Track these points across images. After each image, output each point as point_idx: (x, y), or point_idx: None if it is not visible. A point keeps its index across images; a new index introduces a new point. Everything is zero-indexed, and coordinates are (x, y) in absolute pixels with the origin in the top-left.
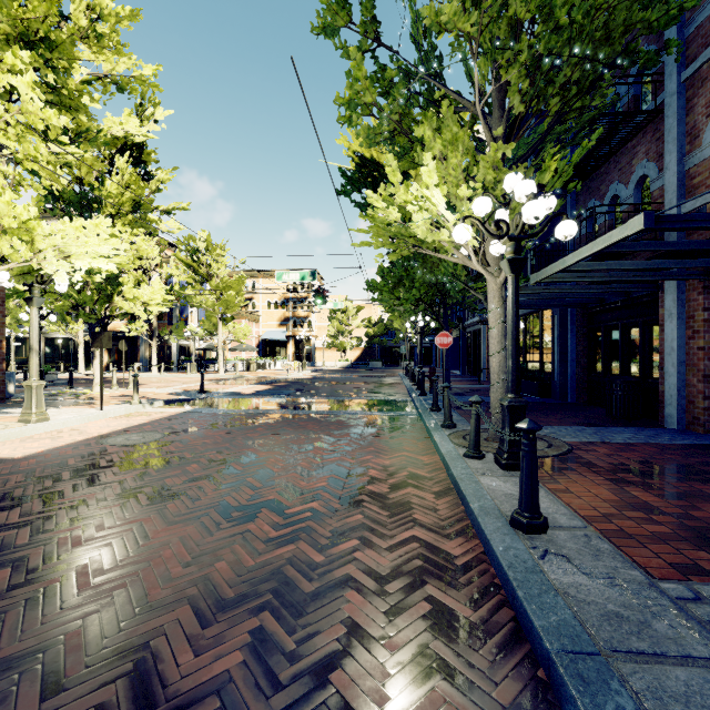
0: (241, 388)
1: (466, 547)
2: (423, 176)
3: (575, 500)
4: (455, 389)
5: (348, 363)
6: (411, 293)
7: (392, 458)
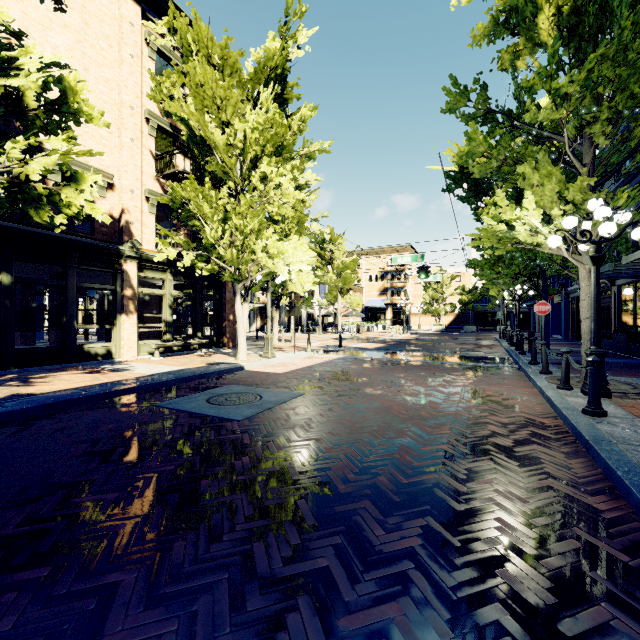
0: (363, 345)
1: (552, 421)
2: (524, 204)
3: (636, 411)
4: (554, 351)
5: (442, 327)
6: (510, 269)
7: (500, 388)
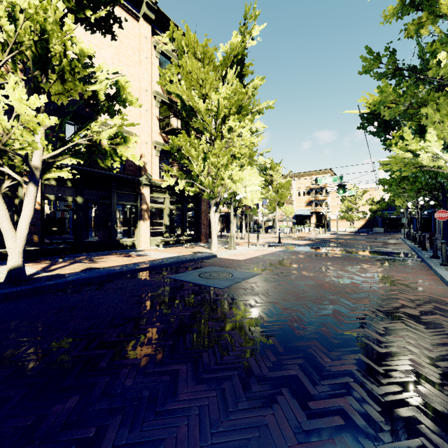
0: (296, 242)
1: None
2: (427, 138)
3: None
4: None
5: (356, 229)
6: (414, 185)
7: (407, 275)
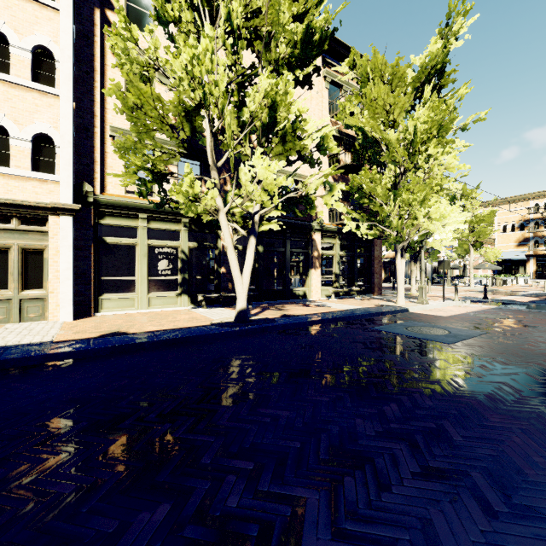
0: (511, 298)
1: None
2: None
3: None
4: None
5: None
6: None
7: None
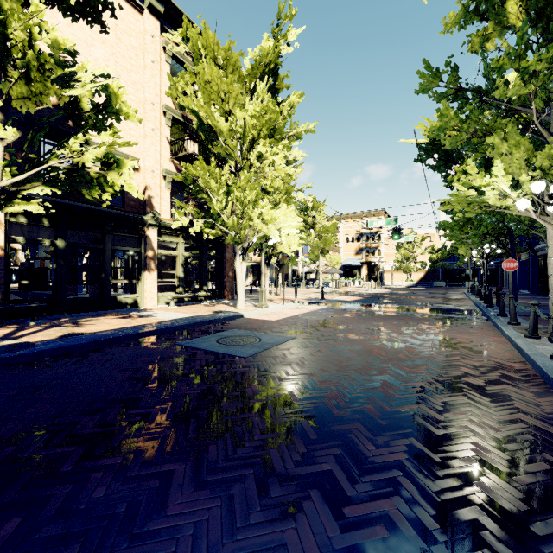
0: (342, 298)
1: (521, 366)
2: (493, 172)
3: None
4: (522, 304)
5: (413, 283)
6: (479, 230)
7: (470, 336)
